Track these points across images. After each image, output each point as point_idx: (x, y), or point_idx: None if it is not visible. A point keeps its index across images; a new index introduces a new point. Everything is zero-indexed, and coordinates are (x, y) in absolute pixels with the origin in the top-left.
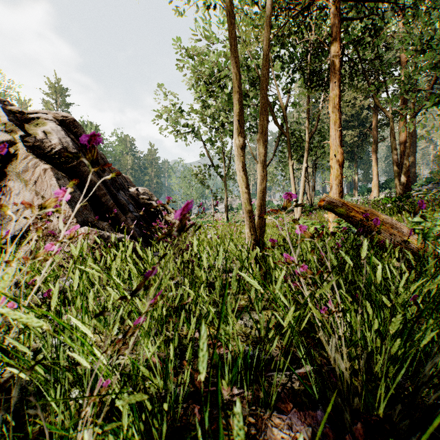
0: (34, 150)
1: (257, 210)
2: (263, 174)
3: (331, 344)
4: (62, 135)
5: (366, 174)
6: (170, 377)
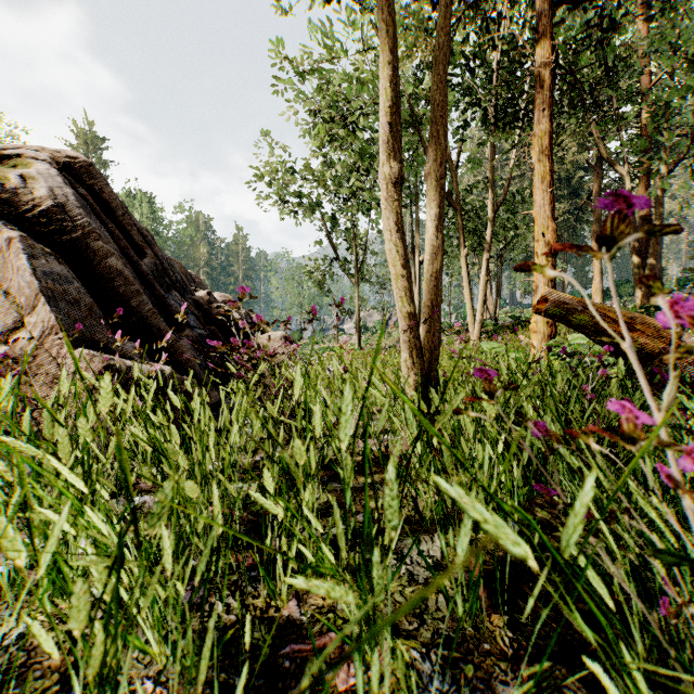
0: None
1: (423, 315)
2: (436, 242)
3: None
4: (58, 182)
5: (581, 274)
6: None
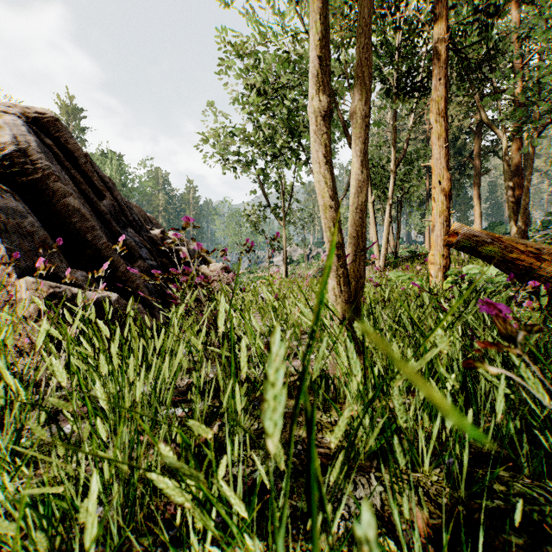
0: None
1: (349, 245)
2: (361, 176)
3: None
4: (22, 131)
5: (463, 218)
6: None
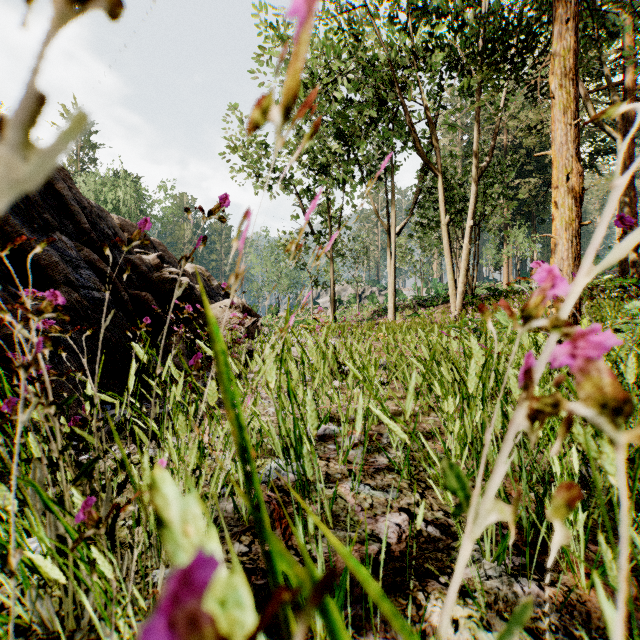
0: None
1: None
2: None
3: None
4: None
5: (547, 250)
6: None
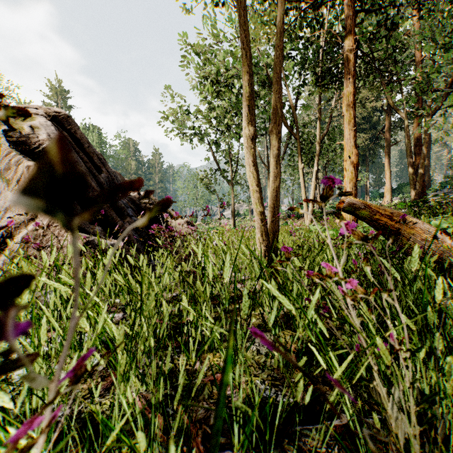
0: (18, 146)
1: (269, 212)
2: (276, 170)
3: (391, 399)
4: (52, 130)
5: (378, 179)
6: (158, 434)
